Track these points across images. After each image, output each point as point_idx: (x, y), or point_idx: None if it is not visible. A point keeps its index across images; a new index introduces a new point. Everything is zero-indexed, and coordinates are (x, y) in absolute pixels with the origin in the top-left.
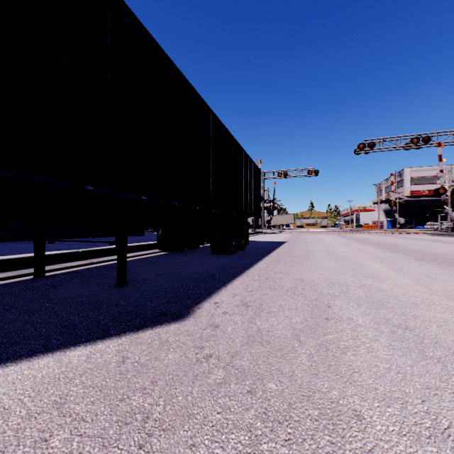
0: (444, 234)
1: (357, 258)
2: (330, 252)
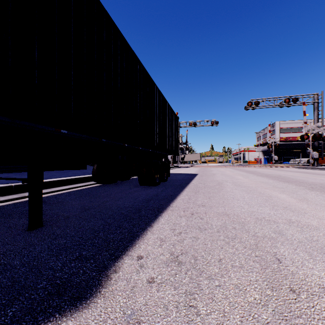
0: (307, 167)
1: (261, 188)
2: (236, 182)
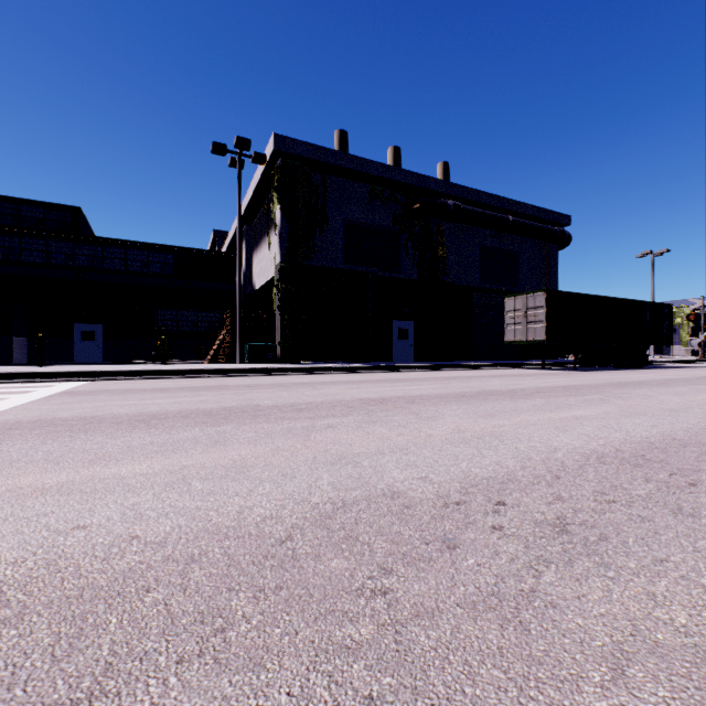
0: None
1: None
2: None
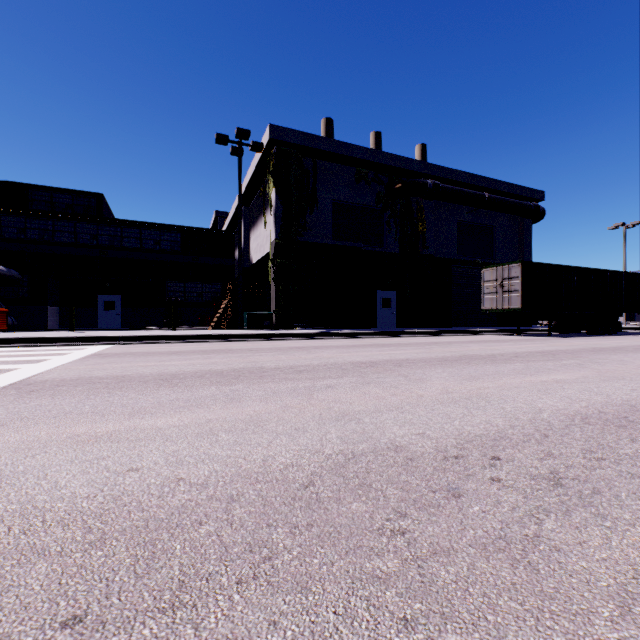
0: None
1: None
2: None
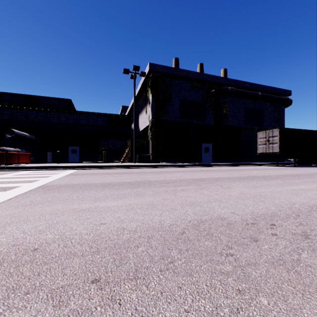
0: None
1: None
2: None
